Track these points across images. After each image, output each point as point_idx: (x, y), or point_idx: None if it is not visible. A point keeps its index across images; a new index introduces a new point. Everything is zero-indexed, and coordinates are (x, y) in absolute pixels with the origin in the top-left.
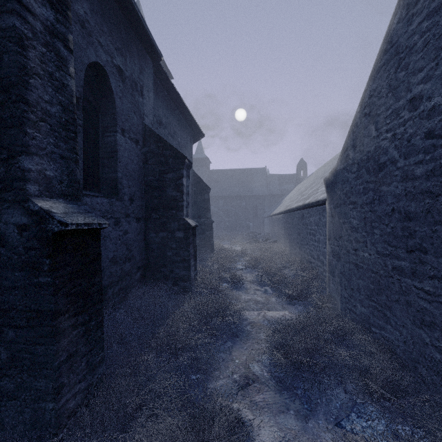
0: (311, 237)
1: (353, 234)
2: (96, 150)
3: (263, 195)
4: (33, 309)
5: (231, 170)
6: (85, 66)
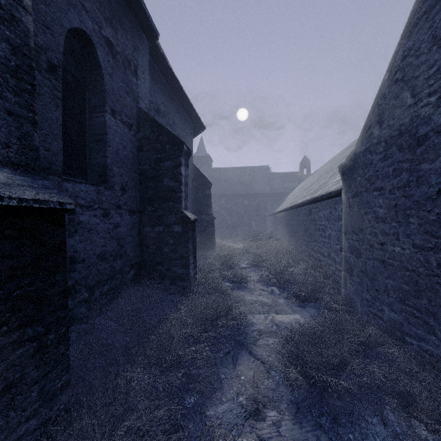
0: (321, 233)
1: (378, 225)
2: (82, 131)
3: (265, 193)
4: None
5: (232, 168)
6: (65, 30)
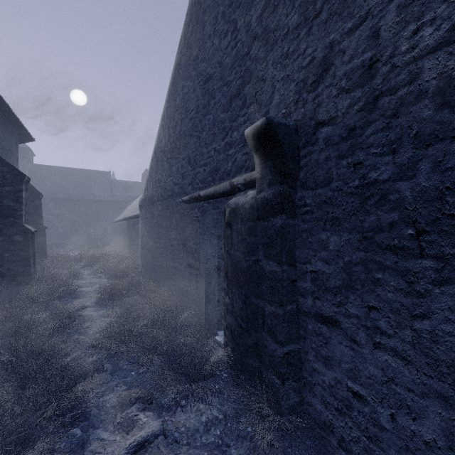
0: (138, 238)
1: (147, 234)
2: None
3: (107, 200)
4: None
5: (65, 168)
6: None
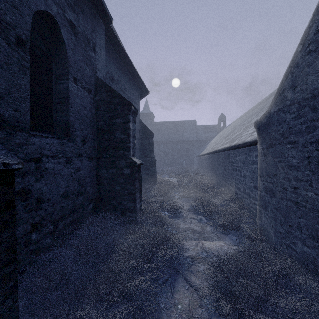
0: (237, 173)
1: (291, 172)
2: (49, 95)
3: (193, 140)
4: None
5: (169, 122)
6: (33, 12)
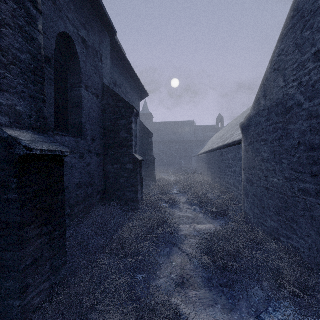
0: (229, 169)
1: (264, 164)
2: (65, 101)
3: (191, 140)
4: (3, 221)
5: (168, 122)
6: (56, 34)
